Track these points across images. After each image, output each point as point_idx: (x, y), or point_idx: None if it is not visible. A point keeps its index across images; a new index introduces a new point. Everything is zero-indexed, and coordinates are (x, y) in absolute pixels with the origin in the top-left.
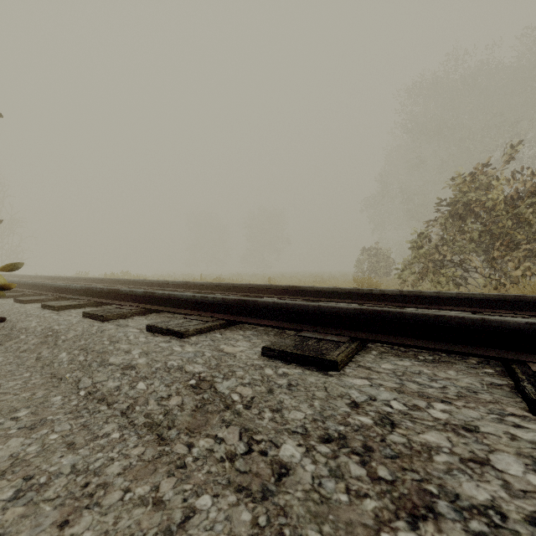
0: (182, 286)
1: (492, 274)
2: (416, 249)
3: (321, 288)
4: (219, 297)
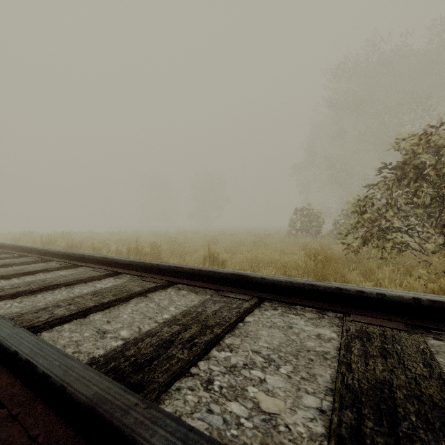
0: (99, 261)
1: (428, 237)
2: (360, 213)
3: (279, 281)
4: (53, 382)
